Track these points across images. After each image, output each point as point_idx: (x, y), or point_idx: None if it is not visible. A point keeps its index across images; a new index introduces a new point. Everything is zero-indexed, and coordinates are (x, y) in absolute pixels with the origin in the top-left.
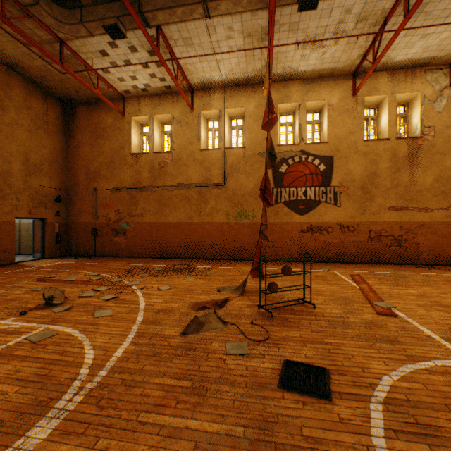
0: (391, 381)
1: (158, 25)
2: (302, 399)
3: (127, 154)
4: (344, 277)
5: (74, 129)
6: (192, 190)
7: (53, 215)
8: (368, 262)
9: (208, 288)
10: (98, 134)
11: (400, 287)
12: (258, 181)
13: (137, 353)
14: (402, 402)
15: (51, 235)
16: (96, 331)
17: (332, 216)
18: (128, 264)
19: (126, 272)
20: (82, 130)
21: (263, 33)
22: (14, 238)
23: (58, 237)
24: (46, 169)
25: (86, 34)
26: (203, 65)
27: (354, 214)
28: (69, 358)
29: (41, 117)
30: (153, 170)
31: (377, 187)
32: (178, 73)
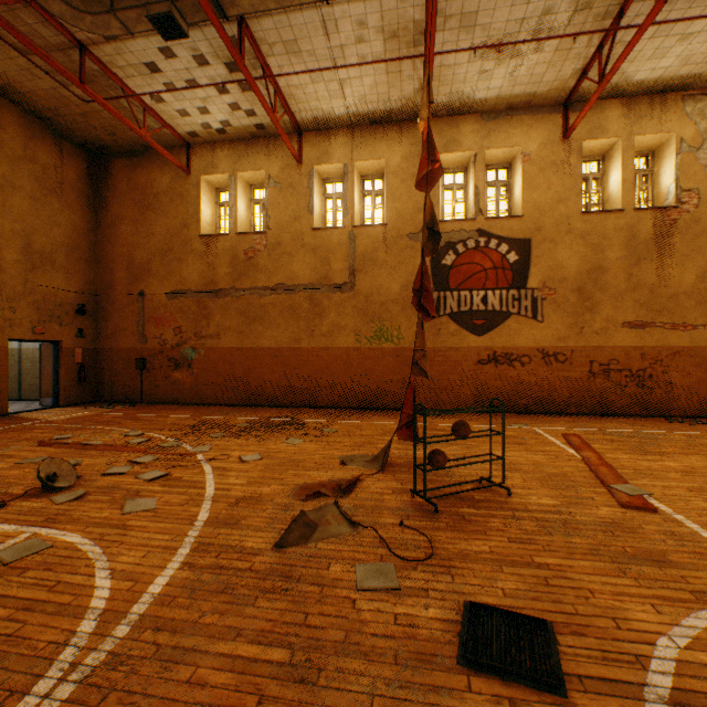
0: (675, 650)
1: (242, 14)
2: (508, 692)
3: (194, 237)
4: (552, 438)
5: (107, 196)
6: (300, 295)
7: (72, 335)
8: (589, 413)
9: (326, 458)
10: (146, 205)
11: (650, 456)
12: (407, 280)
13: (192, 586)
14: (706, 699)
15: (70, 369)
16: (122, 540)
17: (529, 338)
18: (194, 416)
19: (189, 430)
20: (121, 198)
21: (417, 32)
22: (7, 373)
23: (82, 372)
24: (60, 261)
25: (120, 32)
26: (317, 89)
27: (566, 334)
28: (63, 597)
29: (52, 175)
30: (237, 262)
31: (603, 289)
32: (276, 102)
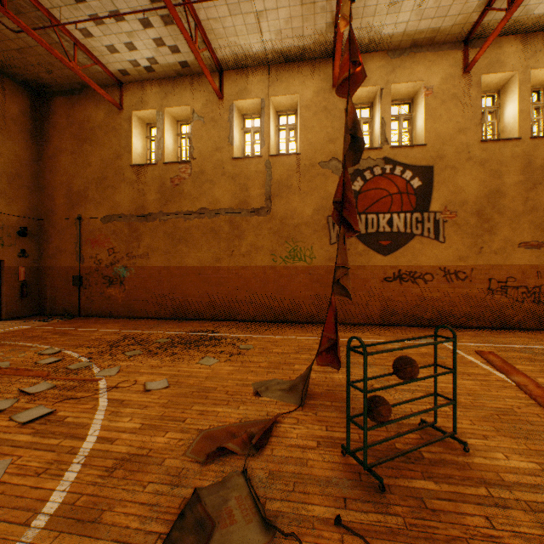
0: None
1: None
2: None
3: (126, 166)
4: (469, 357)
5: (49, 130)
6: (221, 219)
7: (15, 255)
8: (488, 327)
9: (238, 386)
10: (83, 138)
11: None
12: (319, 204)
13: None
14: None
15: (12, 286)
16: None
17: (431, 257)
18: (120, 330)
19: (108, 346)
20: (61, 132)
21: None
22: None
23: (24, 289)
24: (2, 187)
25: None
26: (235, 23)
27: (466, 254)
28: None
29: None
30: (164, 189)
31: (501, 212)
32: (197, 34)
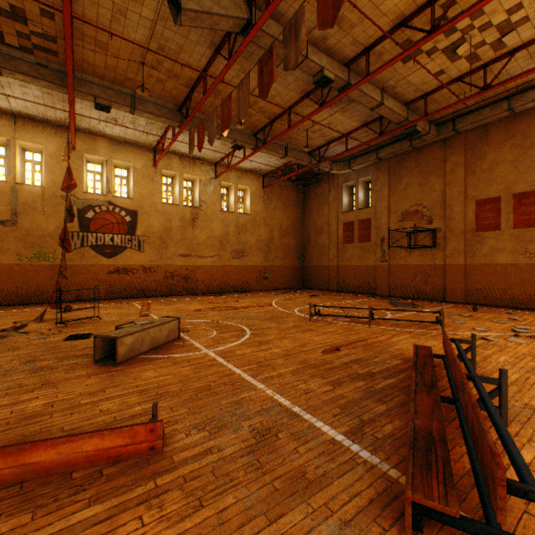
0: None
1: None
2: (76, 340)
3: None
4: (137, 305)
5: None
6: None
7: None
8: (166, 295)
9: (3, 323)
10: None
11: (169, 305)
12: (61, 223)
13: None
14: None
15: None
16: None
17: (137, 260)
18: None
19: None
20: None
21: (66, 98)
22: None
23: None
24: None
25: None
26: None
27: (155, 259)
28: None
29: None
30: None
31: (172, 239)
32: None
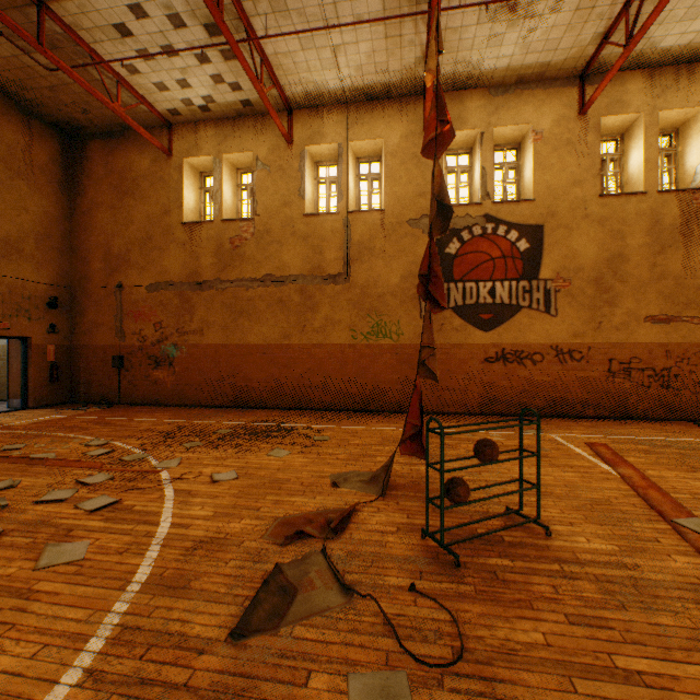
0: None
1: None
2: None
3: (176, 224)
4: (577, 449)
5: (83, 180)
6: (290, 287)
7: (43, 331)
8: (608, 416)
9: (314, 477)
10: (124, 190)
11: None
12: (407, 270)
13: None
14: None
15: (40, 367)
16: (13, 622)
17: (541, 333)
18: (172, 420)
19: (162, 437)
20: (98, 183)
21: None
22: None
23: (54, 371)
24: (29, 249)
25: None
26: (308, 57)
27: (582, 329)
28: None
29: (19, 156)
30: (222, 251)
31: (624, 280)
32: (263, 71)
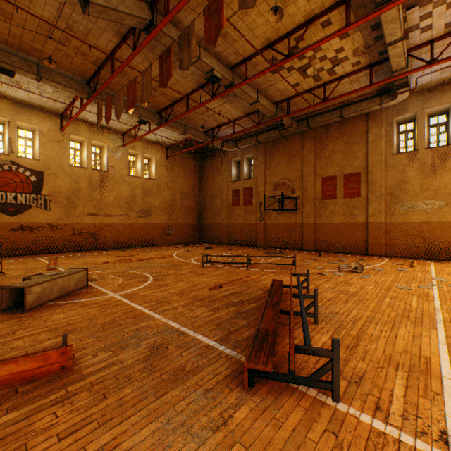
0: None
1: None
2: None
3: None
4: (44, 260)
5: None
6: None
7: None
8: (74, 251)
9: None
10: None
11: (77, 259)
12: None
13: None
14: None
15: None
16: None
17: (43, 218)
18: None
19: None
20: None
21: None
22: None
23: None
24: None
25: None
26: None
27: (63, 217)
28: None
29: None
30: None
31: (80, 199)
32: None
